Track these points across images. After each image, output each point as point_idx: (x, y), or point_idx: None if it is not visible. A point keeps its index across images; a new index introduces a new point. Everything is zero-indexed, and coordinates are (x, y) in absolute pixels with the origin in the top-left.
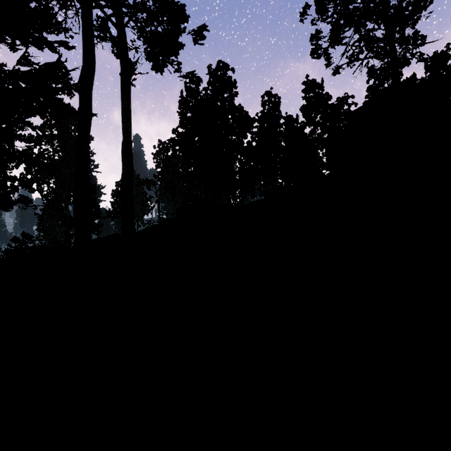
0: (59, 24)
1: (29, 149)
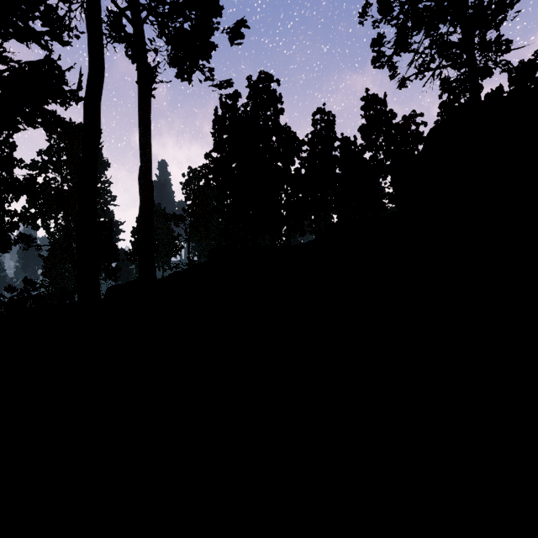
0: (60, 20)
1: (32, 178)
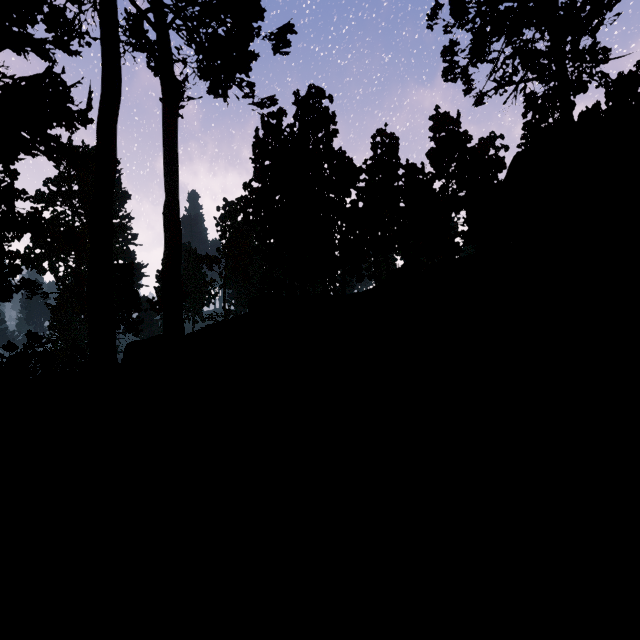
0: (69, 24)
1: (37, 212)
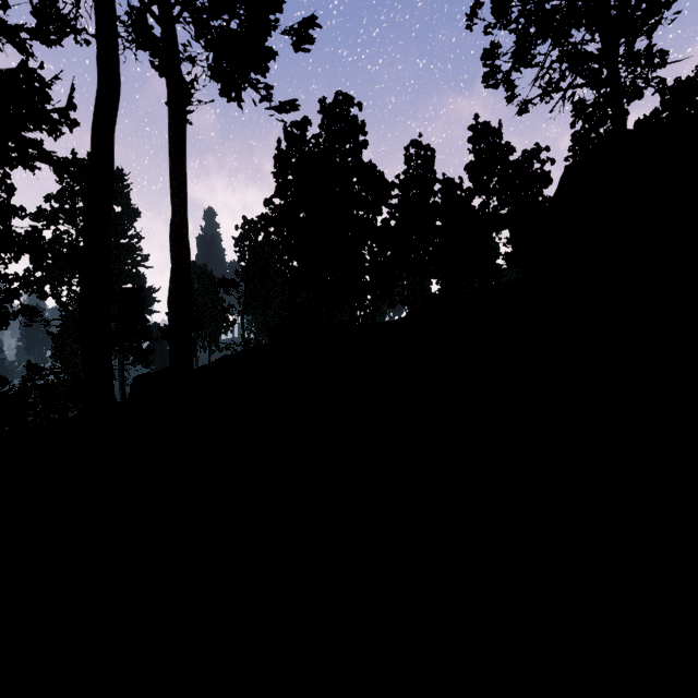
0: (62, 17)
1: (35, 231)
